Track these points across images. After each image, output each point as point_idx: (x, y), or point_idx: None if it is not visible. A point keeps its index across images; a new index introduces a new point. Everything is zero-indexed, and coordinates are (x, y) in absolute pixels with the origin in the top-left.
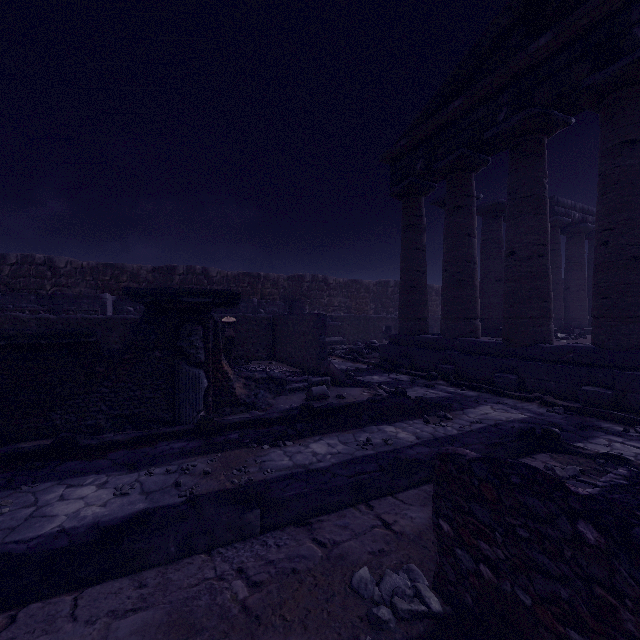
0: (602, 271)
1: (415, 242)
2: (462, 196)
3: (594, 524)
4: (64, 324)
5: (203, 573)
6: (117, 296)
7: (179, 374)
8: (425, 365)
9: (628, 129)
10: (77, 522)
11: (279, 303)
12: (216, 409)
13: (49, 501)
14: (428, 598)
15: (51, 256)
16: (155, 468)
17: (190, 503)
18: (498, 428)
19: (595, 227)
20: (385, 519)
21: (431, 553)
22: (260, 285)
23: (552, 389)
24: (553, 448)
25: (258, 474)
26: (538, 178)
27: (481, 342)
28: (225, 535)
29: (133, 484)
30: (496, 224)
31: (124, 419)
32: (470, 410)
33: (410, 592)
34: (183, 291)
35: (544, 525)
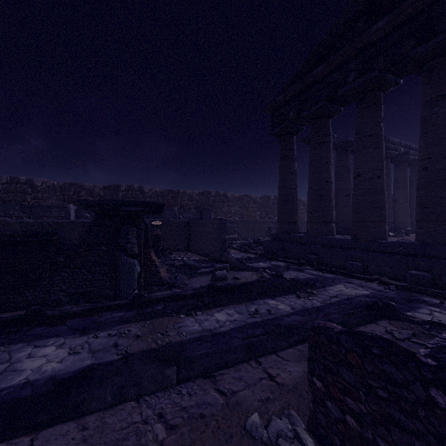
0: (423, 188)
1: (289, 168)
2: (322, 135)
3: (444, 391)
4: (39, 226)
5: (132, 418)
6: (78, 206)
7: (119, 262)
8: (296, 255)
9: (442, 87)
10: (39, 375)
11: (193, 211)
12: (146, 287)
13: (20, 358)
14: (305, 440)
15: (31, 178)
16: (100, 332)
17: (125, 360)
18: (350, 301)
19: (418, 157)
20: (270, 372)
21: (305, 400)
22: (179, 198)
23: (387, 272)
24: (391, 316)
25: (176, 337)
26: (377, 122)
27: (336, 239)
28: (150, 386)
29: (83, 345)
30: (346, 155)
31: (79, 295)
32: (329, 288)
33: (291, 434)
34: (122, 202)
35: (401, 389)
